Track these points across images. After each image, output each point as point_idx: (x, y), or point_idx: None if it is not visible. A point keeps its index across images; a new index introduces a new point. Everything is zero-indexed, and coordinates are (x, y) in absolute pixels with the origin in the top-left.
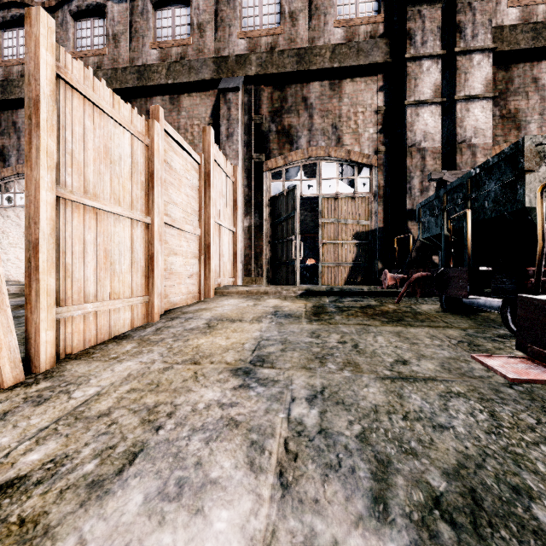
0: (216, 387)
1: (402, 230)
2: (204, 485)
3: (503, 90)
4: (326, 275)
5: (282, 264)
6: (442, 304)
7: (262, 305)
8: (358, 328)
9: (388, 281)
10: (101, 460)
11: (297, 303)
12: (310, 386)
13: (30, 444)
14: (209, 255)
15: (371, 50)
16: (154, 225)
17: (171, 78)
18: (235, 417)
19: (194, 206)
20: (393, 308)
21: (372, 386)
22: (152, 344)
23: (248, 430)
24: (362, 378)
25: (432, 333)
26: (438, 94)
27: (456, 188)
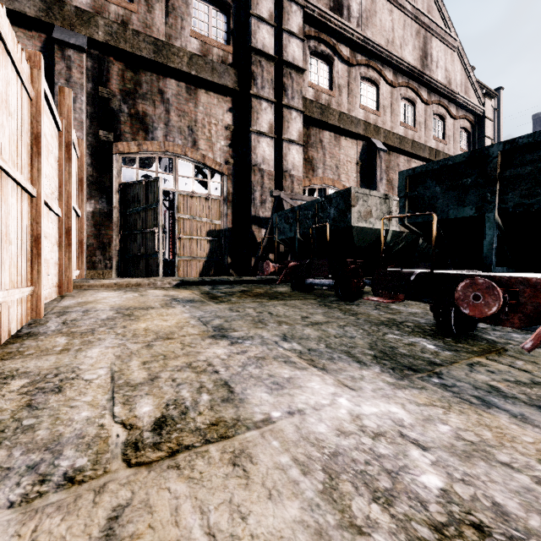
0: (216, 347)
1: (247, 232)
2: (288, 380)
3: (306, 142)
4: (182, 269)
5: (140, 257)
6: (292, 286)
7: (151, 295)
8: (257, 304)
9: (271, 269)
10: (207, 393)
11: (183, 292)
12: (275, 335)
13: (122, 407)
14: (69, 241)
15: (223, 74)
16: (41, 200)
17: None
18: (257, 356)
19: (55, 180)
20: (263, 291)
21: (306, 329)
22: (88, 334)
23: (274, 358)
24: (296, 327)
25: (302, 302)
26: (272, 131)
27: (307, 207)
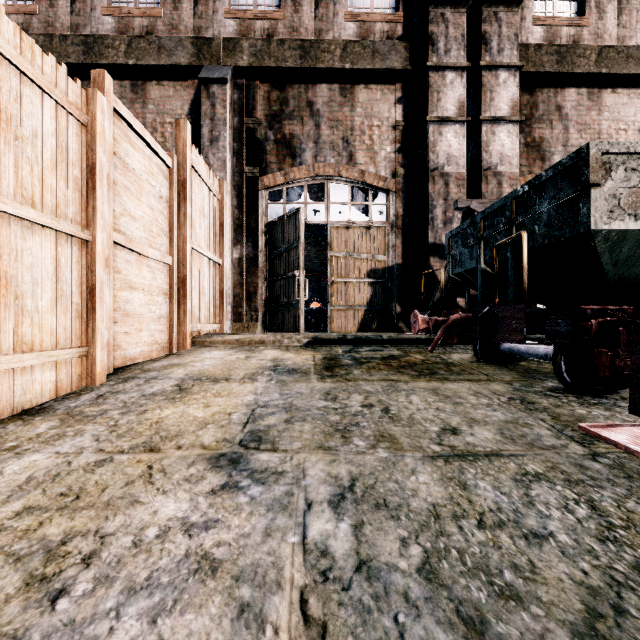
0: (182, 492)
1: (423, 268)
2: None
3: (528, 116)
4: (336, 321)
5: (283, 307)
6: (476, 353)
7: (257, 358)
8: (385, 384)
9: (419, 325)
10: None
11: (302, 354)
12: (332, 479)
13: None
14: (184, 292)
15: (388, 53)
16: (97, 243)
17: (134, 57)
18: (212, 552)
19: (162, 224)
20: (421, 358)
21: (421, 472)
22: (84, 420)
23: (235, 578)
24: (404, 459)
25: (475, 388)
26: (463, 112)
27: (497, 211)
